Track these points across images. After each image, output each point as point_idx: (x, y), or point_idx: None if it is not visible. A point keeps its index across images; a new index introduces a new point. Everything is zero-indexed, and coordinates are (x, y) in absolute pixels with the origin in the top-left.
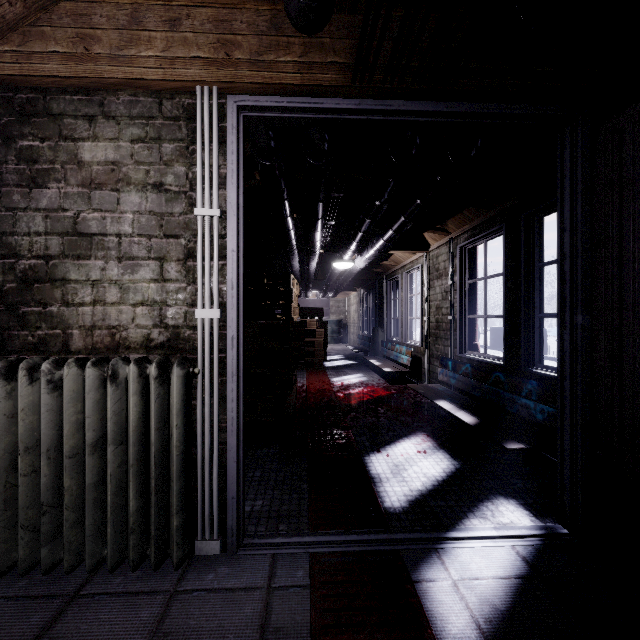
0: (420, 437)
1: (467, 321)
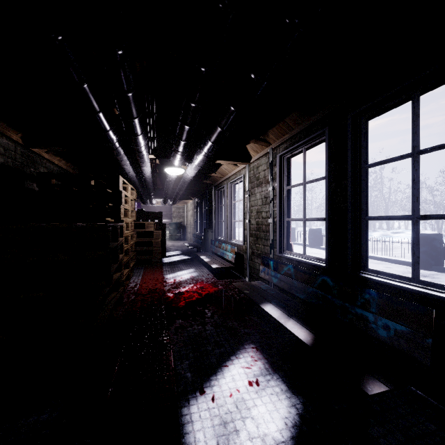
0: (249, 353)
1: (286, 223)
